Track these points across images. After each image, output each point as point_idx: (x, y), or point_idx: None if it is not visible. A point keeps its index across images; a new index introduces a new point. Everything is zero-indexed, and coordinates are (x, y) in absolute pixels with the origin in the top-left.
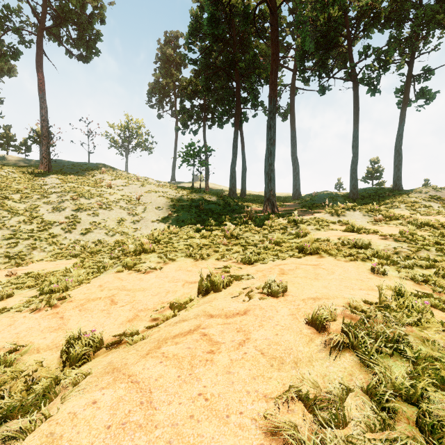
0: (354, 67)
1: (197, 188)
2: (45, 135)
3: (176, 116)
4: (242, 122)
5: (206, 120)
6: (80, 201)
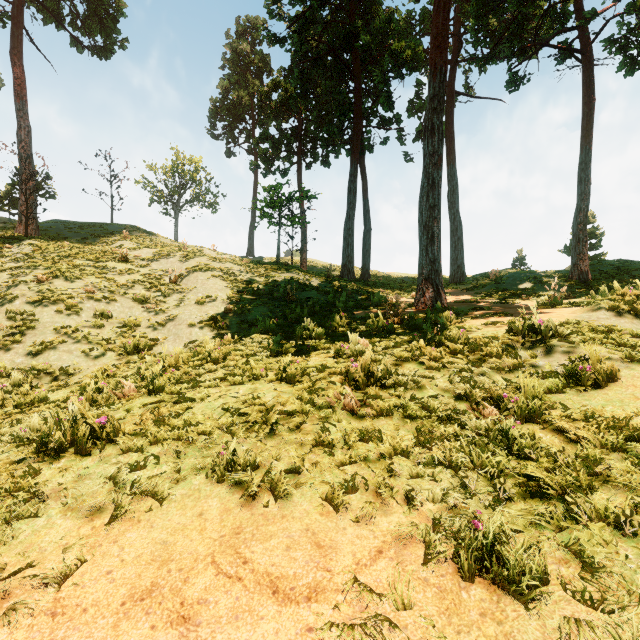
0: (593, 18)
1: (285, 262)
2: (26, 173)
3: (254, 152)
4: (364, 148)
5: (302, 153)
6: (51, 285)
